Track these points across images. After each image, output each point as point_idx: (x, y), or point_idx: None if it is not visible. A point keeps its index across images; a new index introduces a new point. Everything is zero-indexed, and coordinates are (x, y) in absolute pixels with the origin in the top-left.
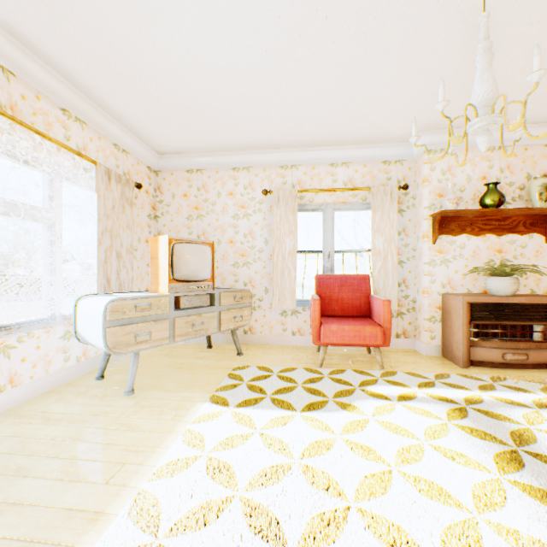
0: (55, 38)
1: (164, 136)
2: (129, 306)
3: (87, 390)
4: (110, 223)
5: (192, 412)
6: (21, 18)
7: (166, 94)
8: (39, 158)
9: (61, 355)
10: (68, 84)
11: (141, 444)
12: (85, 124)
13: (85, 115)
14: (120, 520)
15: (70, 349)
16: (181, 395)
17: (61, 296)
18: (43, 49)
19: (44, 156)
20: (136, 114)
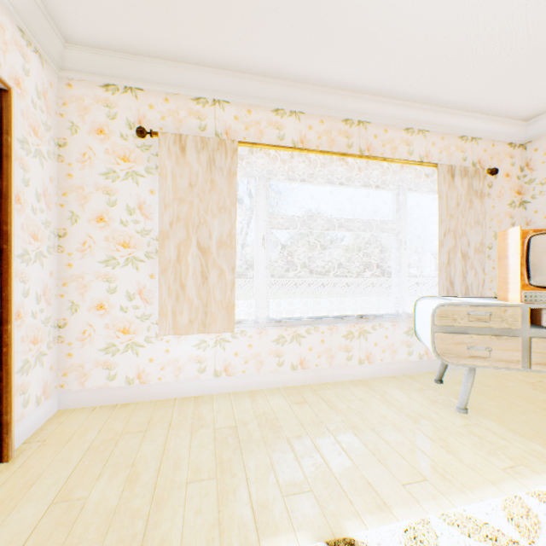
0: (391, 74)
1: (527, 95)
2: (459, 313)
3: (421, 388)
4: (452, 223)
5: (539, 479)
6: (367, 77)
7: (515, 42)
8: (387, 180)
9: (403, 348)
10: (408, 104)
11: (449, 472)
12: (426, 132)
13: (425, 124)
14: (396, 529)
15: (412, 345)
16: (530, 446)
17: (404, 295)
18: (385, 90)
19: (389, 177)
20: (480, 91)
